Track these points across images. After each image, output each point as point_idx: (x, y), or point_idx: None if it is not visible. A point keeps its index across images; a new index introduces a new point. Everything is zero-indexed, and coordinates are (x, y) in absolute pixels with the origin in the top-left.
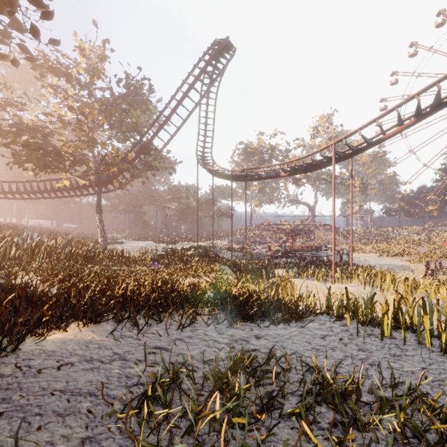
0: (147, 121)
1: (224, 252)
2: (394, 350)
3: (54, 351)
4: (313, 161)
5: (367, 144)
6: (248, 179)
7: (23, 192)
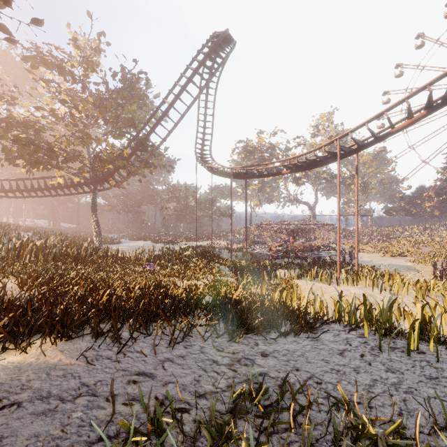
0: (144, 117)
1: (223, 252)
2: (427, 369)
3: (0, 383)
4: (317, 157)
5: (374, 139)
6: (249, 177)
7: (16, 190)
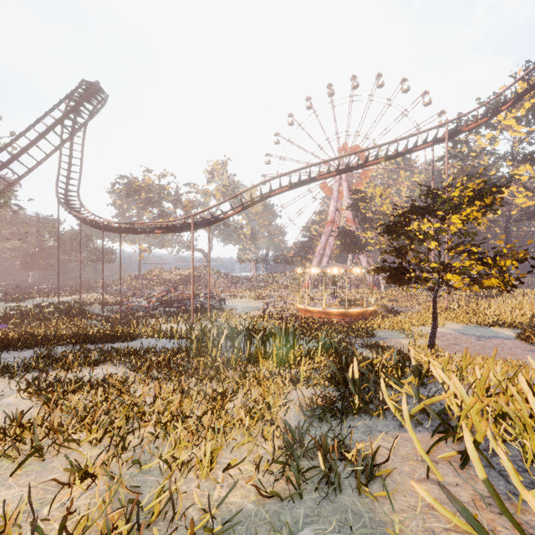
0: None
1: (96, 307)
2: (170, 344)
3: None
4: (180, 225)
5: (215, 220)
6: (123, 232)
7: None
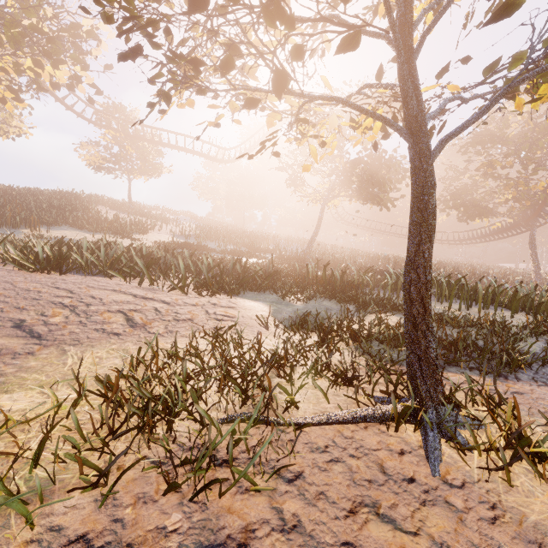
0: None
1: None
2: None
3: None
4: None
5: None
6: None
7: (479, 237)
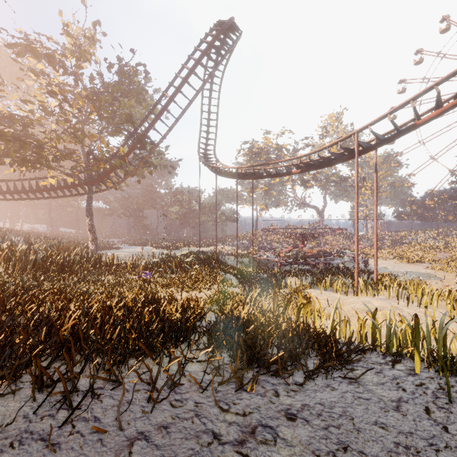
0: (144, 114)
1: (228, 258)
2: None
3: None
4: (331, 154)
5: (397, 132)
6: (256, 177)
7: (5, 192)
